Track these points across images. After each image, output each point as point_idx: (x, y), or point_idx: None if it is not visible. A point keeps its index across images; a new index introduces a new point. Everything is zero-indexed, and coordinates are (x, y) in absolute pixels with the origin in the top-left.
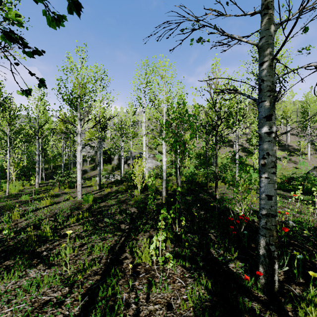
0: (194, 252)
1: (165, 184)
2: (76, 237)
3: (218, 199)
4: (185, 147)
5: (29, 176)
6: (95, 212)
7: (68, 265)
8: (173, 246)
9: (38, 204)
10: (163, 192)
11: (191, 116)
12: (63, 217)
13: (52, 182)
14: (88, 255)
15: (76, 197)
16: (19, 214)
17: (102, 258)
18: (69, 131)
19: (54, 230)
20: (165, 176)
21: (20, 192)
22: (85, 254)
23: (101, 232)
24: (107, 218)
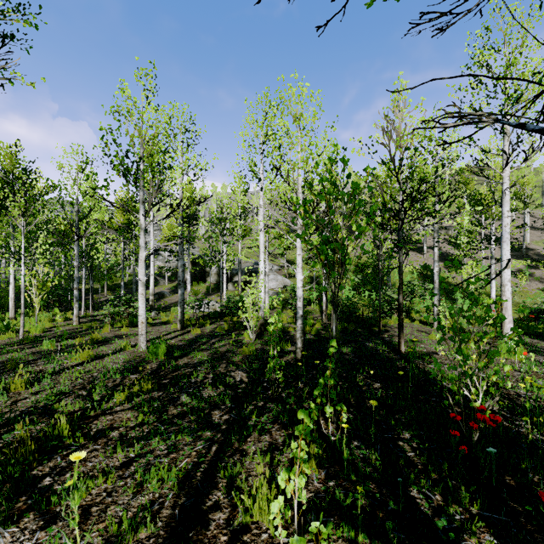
0: (373, 496)
1: (302, 324)
2: (119, 439)
3: (404, 355)
4: (346, 253)
5: (68, 303)
6: (167, 380)
7: (77, 535)
8: (322, 477)
9: (67, 358)
10: (298, 340)
11: (359, 188)
12: (103, 389)
13: (103, 314)
14: (135, 492)
15: (138, 346)
16: (26, 379)
17: (163, 505)
18: (134, 226)
19: (80, 419)
20: (302, 308)
21: (44, 333)
22: (129, 489)
23: (172, 428)
24: (188, 393)
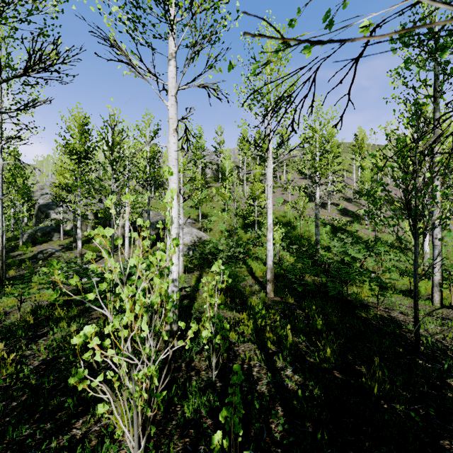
0: None
1: None
2: None
3: None
4: None
5: None
6: None
7: None
8: None
9: None
10: None
11: None
12: None
13: None
14: None
15: None
16: None
17: None
18: None
19: None
20: None
21: None
22: None
23: None
24: None
